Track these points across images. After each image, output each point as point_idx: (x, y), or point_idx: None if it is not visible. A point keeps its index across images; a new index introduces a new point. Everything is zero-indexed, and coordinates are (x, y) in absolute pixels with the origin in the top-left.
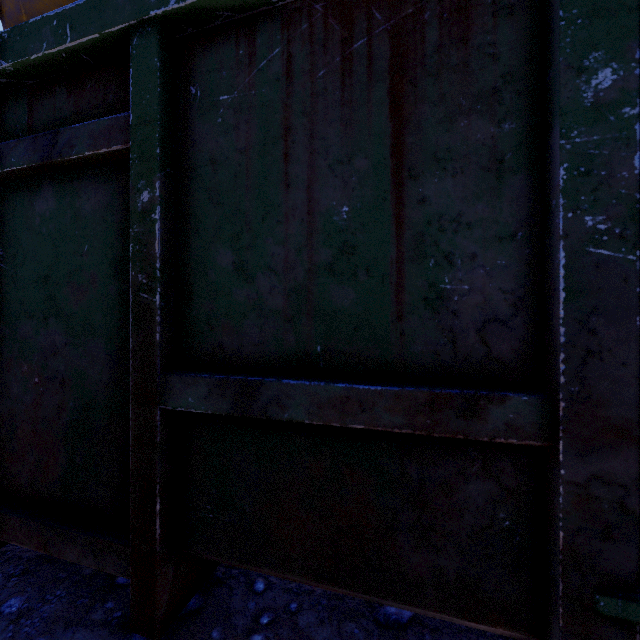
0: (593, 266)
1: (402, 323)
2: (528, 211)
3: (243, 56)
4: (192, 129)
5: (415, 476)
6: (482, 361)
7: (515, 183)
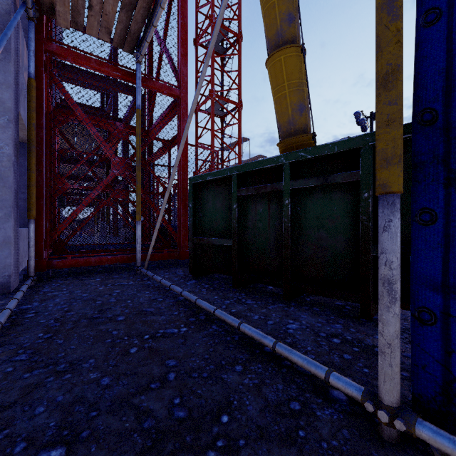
0: None
1: None
2: None
3: None
4: None
5: None
6: None
7: None
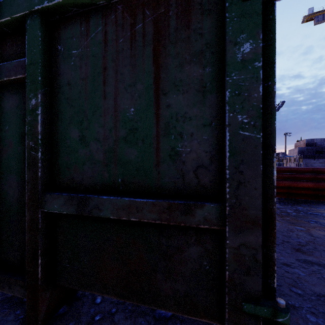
0: (241, 140)
1: (159, 167)
2: (217, 112)
3: (83, 31)
4: (59, 67)
5: (165, 244)
6: (196, 186)
7: (211, 98)
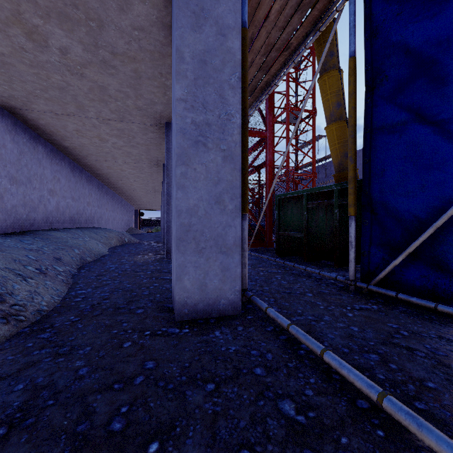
0: None
1: None
2: None
3: None
4: None
5: None
6: None
7: None
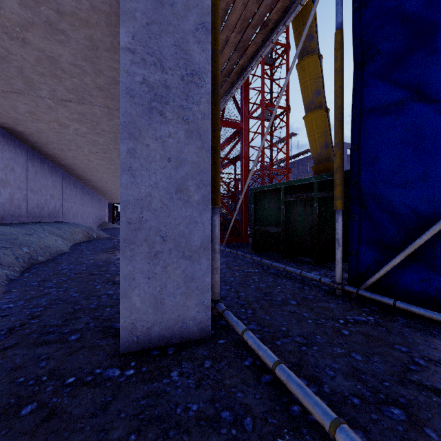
0: None
1: None
2: None
3: None
4: None
5: None
6: None
7: None
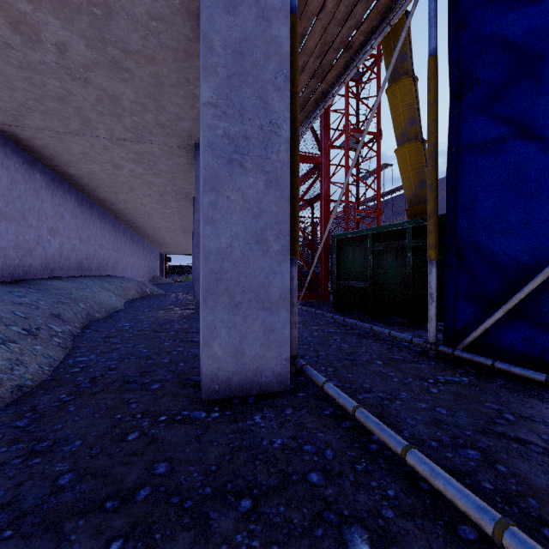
0: None
1: None
2: None
3: None
4: None
5: None
6: None
7: None
